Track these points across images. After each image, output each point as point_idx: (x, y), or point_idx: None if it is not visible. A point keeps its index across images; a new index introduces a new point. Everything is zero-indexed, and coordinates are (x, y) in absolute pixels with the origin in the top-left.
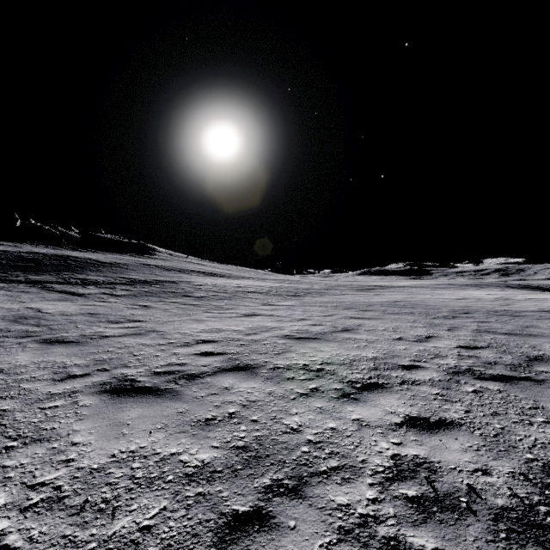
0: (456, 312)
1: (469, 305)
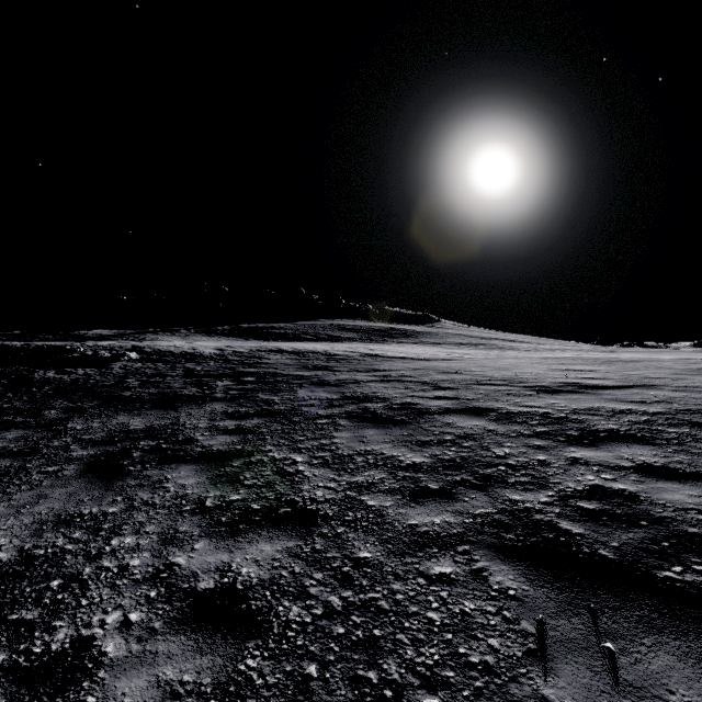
0: None
1: None
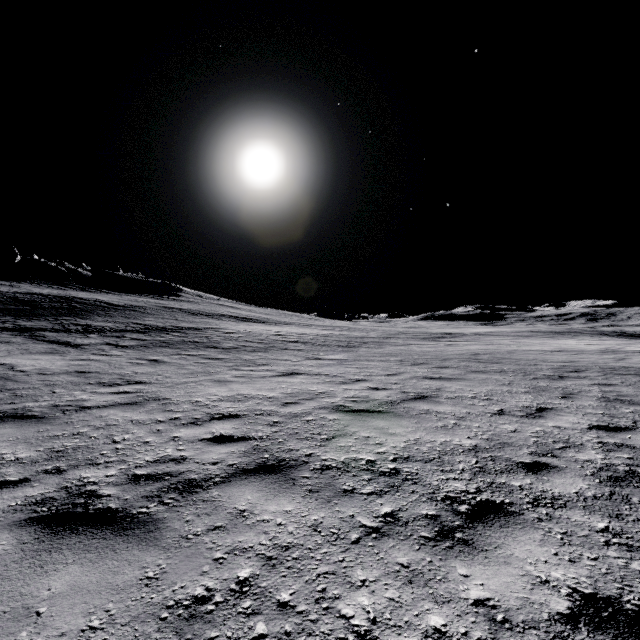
0: (561, 369)
1: (573, 359)
